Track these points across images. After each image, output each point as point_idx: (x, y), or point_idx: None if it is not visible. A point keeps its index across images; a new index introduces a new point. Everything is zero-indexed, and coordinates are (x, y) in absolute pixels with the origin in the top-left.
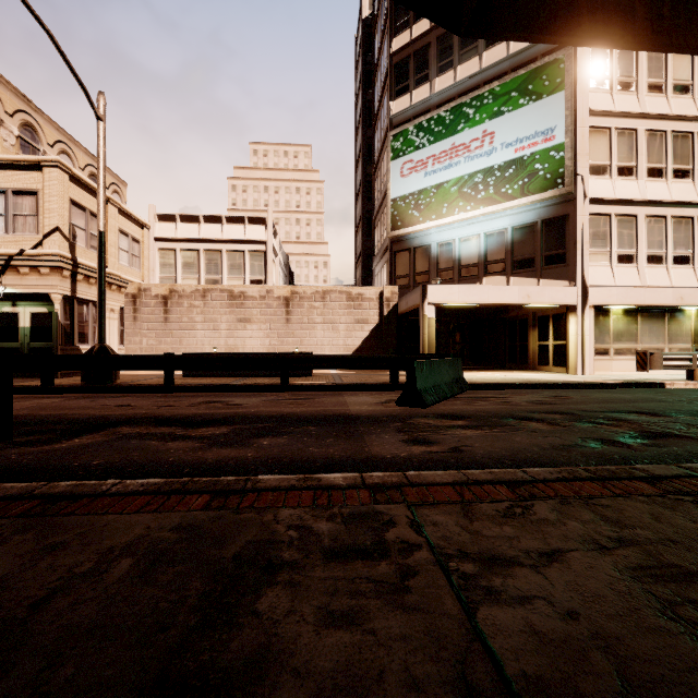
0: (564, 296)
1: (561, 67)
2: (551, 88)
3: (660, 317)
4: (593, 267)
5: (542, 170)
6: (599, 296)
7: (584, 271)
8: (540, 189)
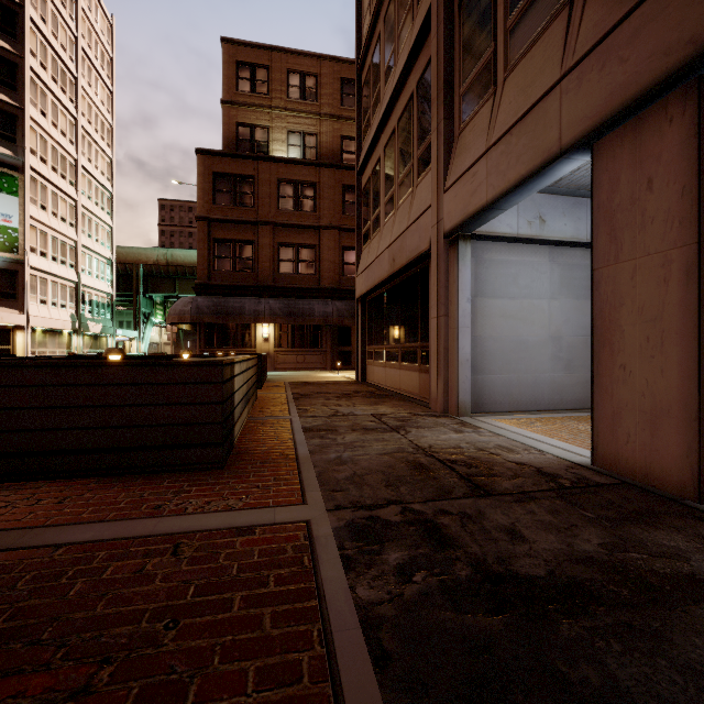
0: (20, 320)
1: (17, 182)
2: (10, 191)
3: (56, 335)
4: (31, 305)
5: (3, 238)
6: (35, 321)
7: (28, 306)
8: (1, 249)
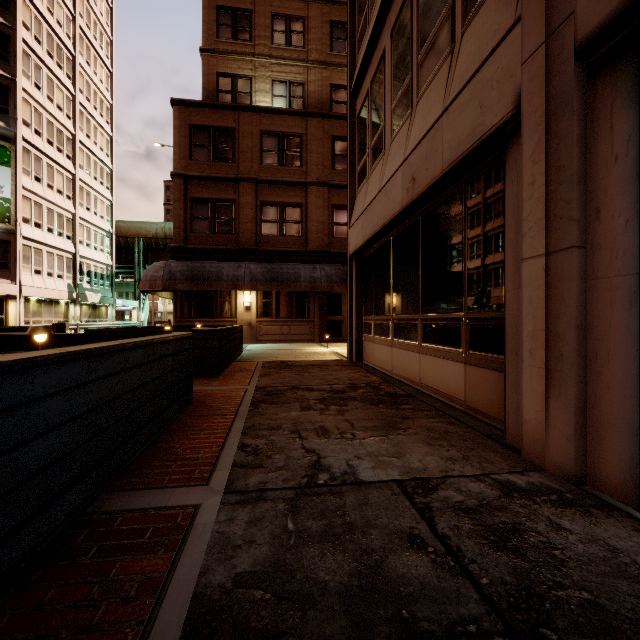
0: (11, 289)
1: (8, 153)
2: (1, 161)
3: (52, 305)
4: (24, 275)
5: None
6: (28, 291)
7: (21, 276)
8: None
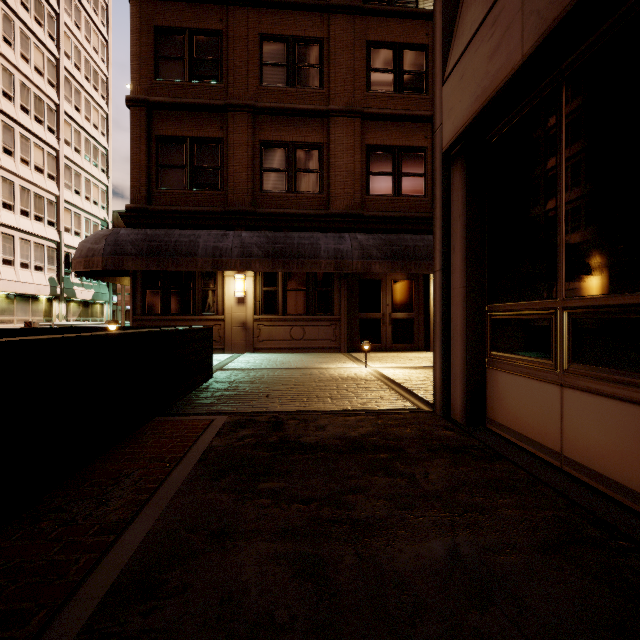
0: None
1: None
2: None
3: (28, 301)
4: None
5: None
6: None
7: None
8: None
